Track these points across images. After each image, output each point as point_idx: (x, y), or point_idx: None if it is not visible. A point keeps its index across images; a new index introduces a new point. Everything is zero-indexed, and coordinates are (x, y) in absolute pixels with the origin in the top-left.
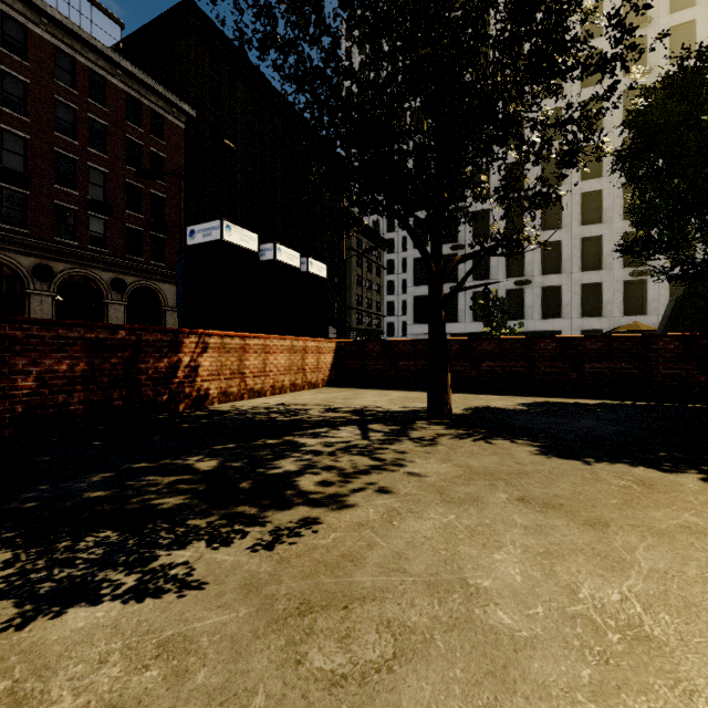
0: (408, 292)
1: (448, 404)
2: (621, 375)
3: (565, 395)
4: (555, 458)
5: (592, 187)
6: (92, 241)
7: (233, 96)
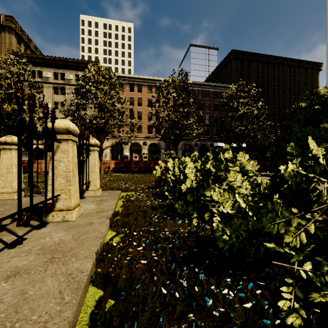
0: None
1: None
2: None
3: None
4: None
5: None
6: (206, 133)
7: (249, 70)
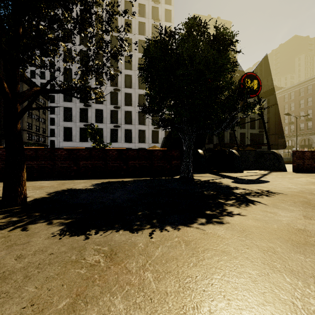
0: (60, 124)
1: (22, 194)
2: (142, 166)
3: (121, 176)
4: (66, 237)
5: (142, 92)
6: None
7: None
